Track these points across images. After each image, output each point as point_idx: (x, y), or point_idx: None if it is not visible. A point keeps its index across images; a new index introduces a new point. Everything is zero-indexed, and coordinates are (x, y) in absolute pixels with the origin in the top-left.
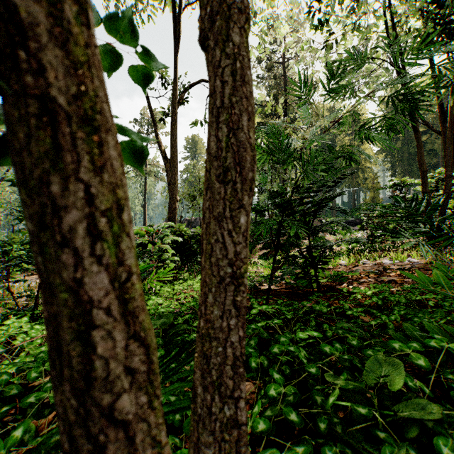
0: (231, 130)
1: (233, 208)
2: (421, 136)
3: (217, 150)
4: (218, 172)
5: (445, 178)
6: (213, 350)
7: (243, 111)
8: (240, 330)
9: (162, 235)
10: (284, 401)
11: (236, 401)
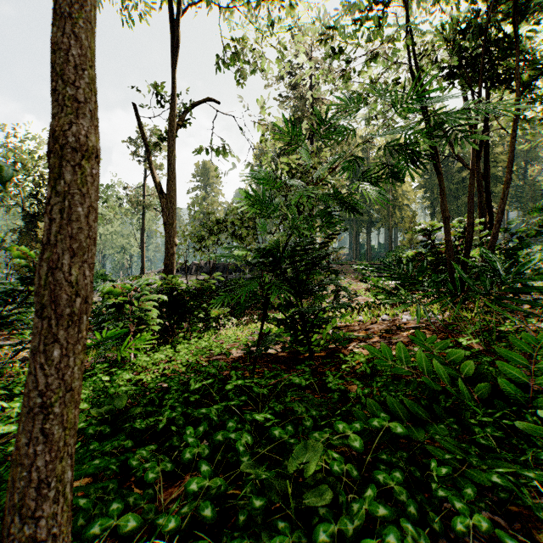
0: (51, 269)
1: (47, 342)
2: (462, 171)
3: (39, 286)
4: (37, 307)
5: (467, 226)
6: (18, 475)
7: (66, 249)
8: (47, 455)
9: (138, 294)
10: (205, 495)
11: (37, 520)
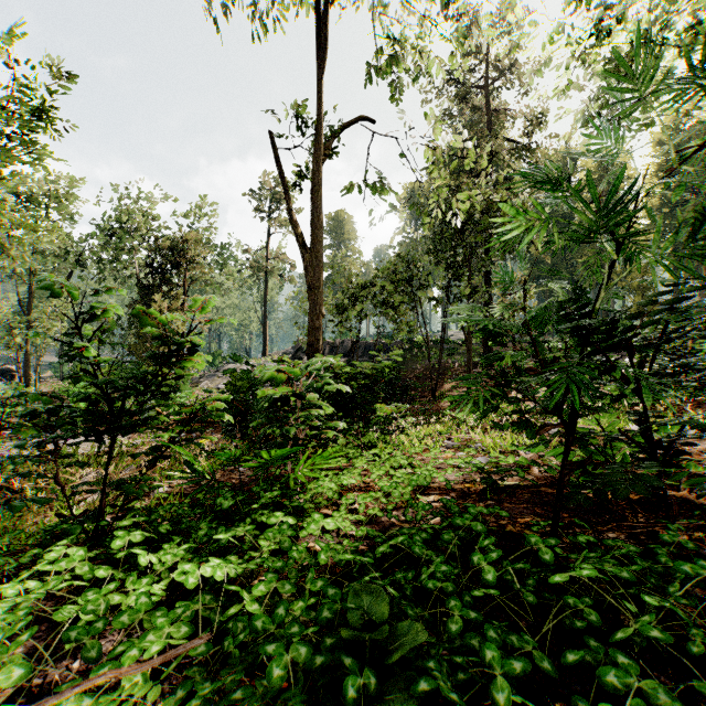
0: None
1: None
2: None
3: None
4: None
5: None
6: None
7: None
8: None
9: (318, 383)
10: None
11: None
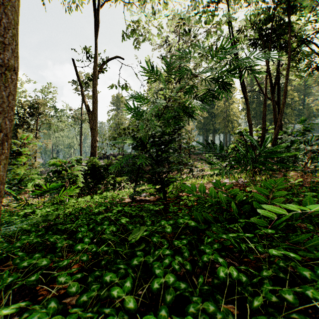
0: None
1: None
2: (267, 101)
3: None
4: None
5: (262, 129)
6: None
7: None
8: None
9: (69, 164)
10: (85, 251)
11: None
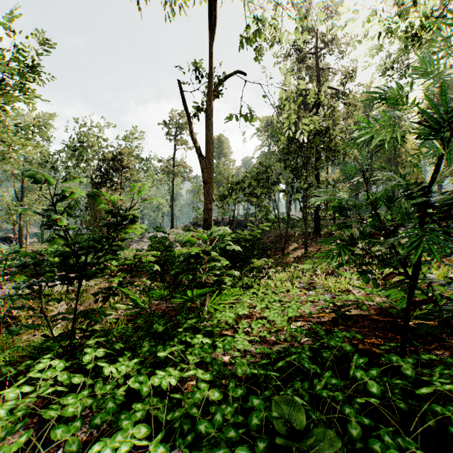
0: None
1: None
2: None
3: None
4: None
5: None
6: None
7: None
8: None
9: (222, 244)
10: None
11: None
